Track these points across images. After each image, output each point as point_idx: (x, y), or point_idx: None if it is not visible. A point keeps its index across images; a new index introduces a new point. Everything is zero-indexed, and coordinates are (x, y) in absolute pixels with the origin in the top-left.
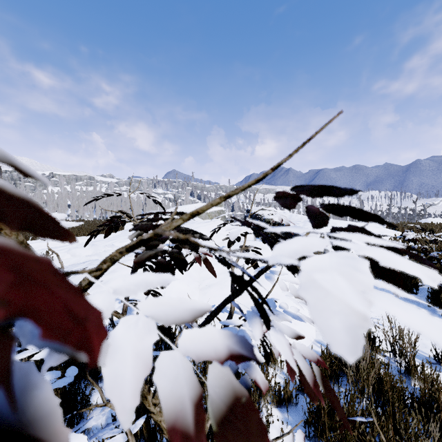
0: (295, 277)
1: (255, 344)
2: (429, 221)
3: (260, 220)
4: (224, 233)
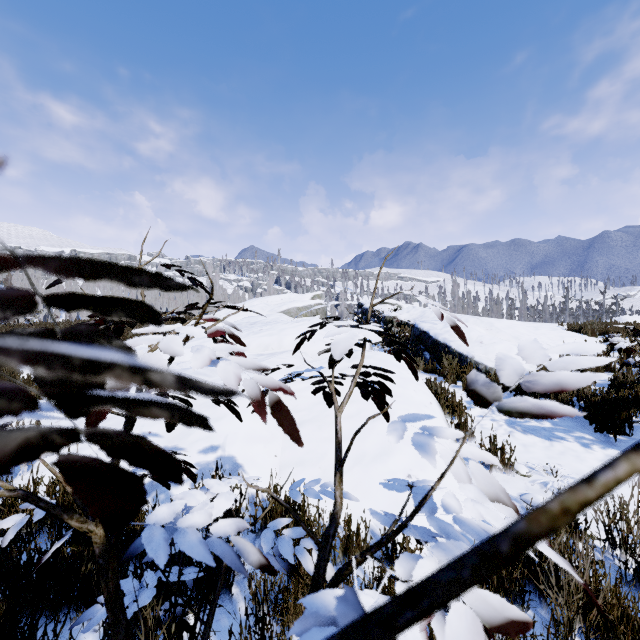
0: (436, 409)
1: (376, 526)
2: (625, 320)
3: (378, 319)
4: (325, 339)
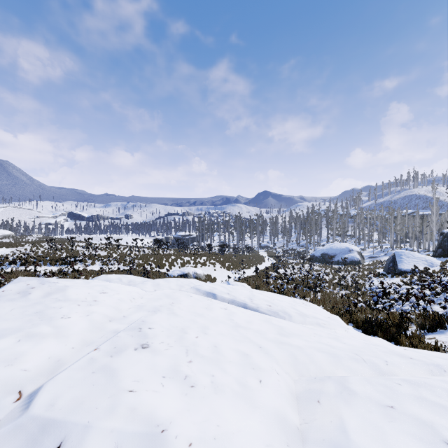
0: None
1: None
2: None
3: None
4: None
